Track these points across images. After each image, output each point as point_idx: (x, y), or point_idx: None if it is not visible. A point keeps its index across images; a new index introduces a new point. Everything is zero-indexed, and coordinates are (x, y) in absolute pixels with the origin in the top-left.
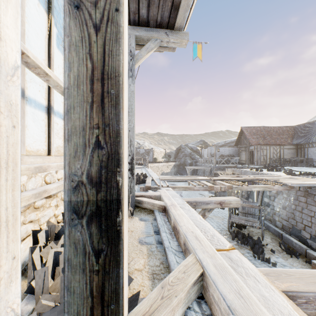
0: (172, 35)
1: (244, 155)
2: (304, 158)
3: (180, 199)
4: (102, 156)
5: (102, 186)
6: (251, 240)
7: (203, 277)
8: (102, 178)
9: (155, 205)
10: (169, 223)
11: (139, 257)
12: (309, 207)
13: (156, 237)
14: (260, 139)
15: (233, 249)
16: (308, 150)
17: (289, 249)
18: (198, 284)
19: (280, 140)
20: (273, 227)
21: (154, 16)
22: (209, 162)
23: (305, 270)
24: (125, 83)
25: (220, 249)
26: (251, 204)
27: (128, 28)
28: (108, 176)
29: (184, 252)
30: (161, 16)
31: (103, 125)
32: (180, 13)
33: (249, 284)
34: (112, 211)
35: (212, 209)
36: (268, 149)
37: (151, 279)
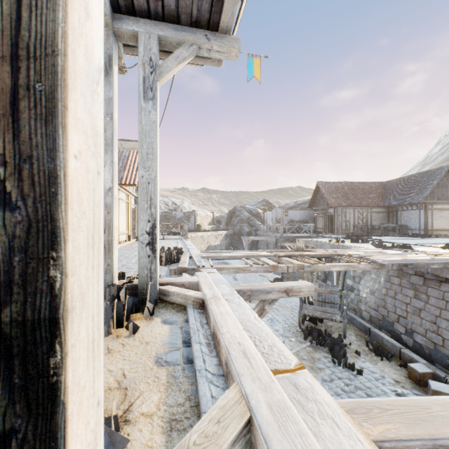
0: (215, 40)
1: (320, 220)
2: (397, 224)
3: (228, 287)
4: (15, 225)
5: (14, 292)
6: (329, 338)
7: (250, 427)
8: (14, 275)
9: (189, 298)
10: (208, 327)
11: (152, 391)
12: (404, 291)
13: (185, 352)
14: (342, 200)
15: (302, 369)
16: (401, 215)
17: (379, 349)
18: (242, 440)
19: (367, 201)
20: (359, 319)
21: (187, 7)
22: (273, 230)
23: (407, 398)
24: (78, 76)
25: (282, 370)
26: (329, 288)
27: (146, 23)
28: (28, 269)
29: (226, 377)
30: (198, 8)
31: (17, 157)
32: (226, 5)
33: (324, 432)
34: (39, 343)
35: (274, 300)
36: (352, 212)
37: (167, 431)
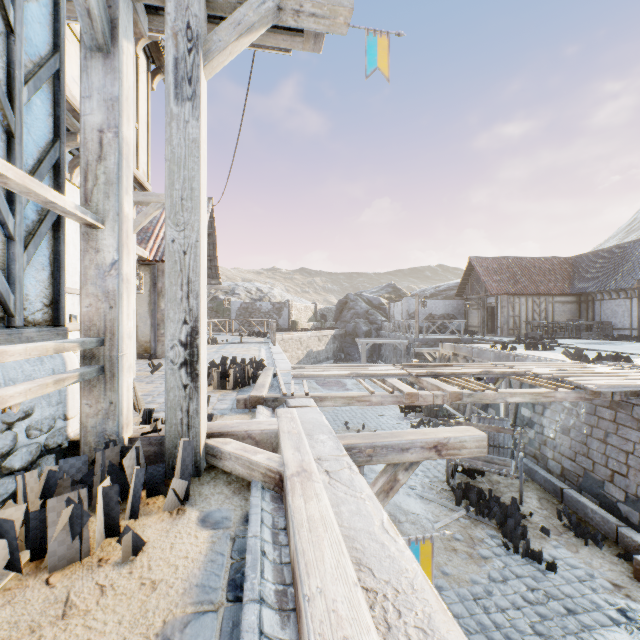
0: None
1: (475, 315)
2: (595, 321)
3: (331, 440)
4: None
5: None
6: (497, 505)
7: None
8: None
9: (256, 468)
10: (287, 540)
11: None
12: (622, 432)
13: (228, 620)
14: (508, 284)
15: None
16: (601, 306)
17: (581, 526)
18: None
19: (546, 285)
20: (543, 472)
21: None
22: (404, 329)
23: None
24: None
25: None
26: (495, 423)
27: None
28: None
29: None
30: None
31: None
32: None
33: None
34: None
35: (414, 464)
36: (524, 303)
37: None
